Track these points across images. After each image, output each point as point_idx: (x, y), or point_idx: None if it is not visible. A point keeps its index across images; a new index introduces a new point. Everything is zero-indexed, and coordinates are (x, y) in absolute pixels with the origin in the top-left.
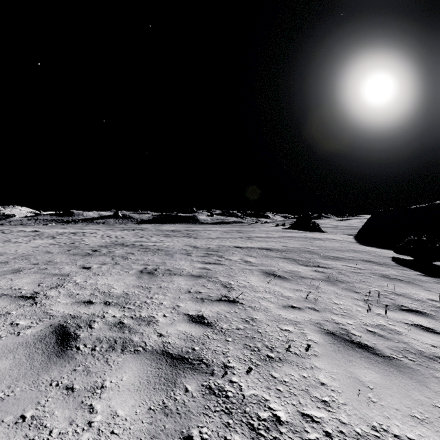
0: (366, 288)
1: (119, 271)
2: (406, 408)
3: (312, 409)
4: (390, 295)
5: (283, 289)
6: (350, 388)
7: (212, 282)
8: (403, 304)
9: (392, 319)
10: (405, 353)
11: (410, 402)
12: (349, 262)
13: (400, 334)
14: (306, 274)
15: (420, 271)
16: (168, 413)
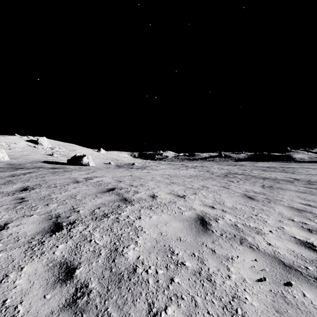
0: None
1: (250, 185)
2: None
3: None
4: None
5: None
6: None
7: (315, 196)
8: None
9: None
10: None
11: None
12: None
13: None
14: None
15: None
16: (300, 215)
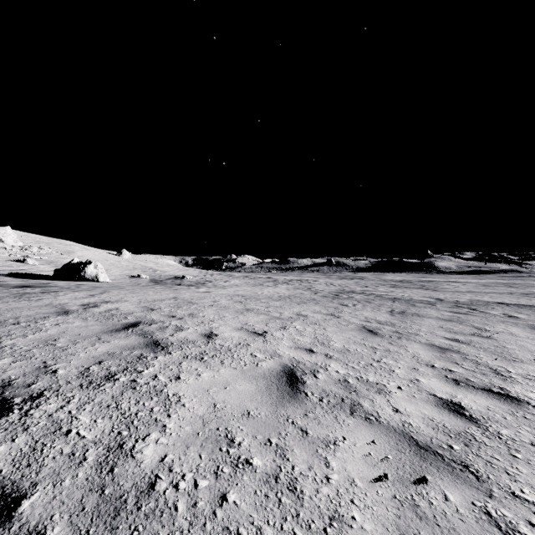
0: None
1: (372, 310)
2: None
3: None
4: None
5: None
6: None
7: (464, 325)
8: None
9: None
10: None
11: None
12: None
13: None
14: None
15: None
16: (443, 357)
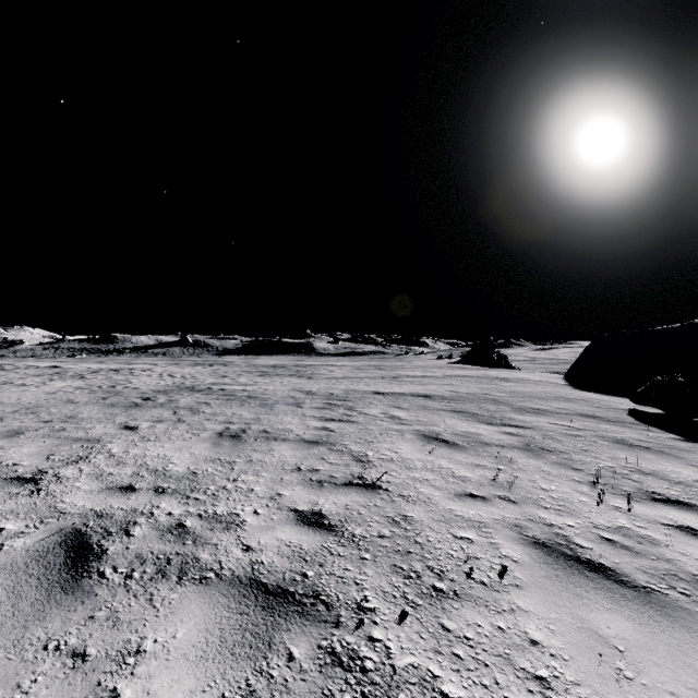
0: (592, 462)
1: (183, 434)
2: (689, 691)
3: (519, 695)
4: (633, 474)
5: (455, 465)
6: (584, 650)
7: (337, 452)
8: (656, 491)
9: (640, 517)
10: (672, 581)
11: (694, 678)
12: (560, 417)
13: (658, 544)
14: (491, 439)
15: (676, 432)
16: None
